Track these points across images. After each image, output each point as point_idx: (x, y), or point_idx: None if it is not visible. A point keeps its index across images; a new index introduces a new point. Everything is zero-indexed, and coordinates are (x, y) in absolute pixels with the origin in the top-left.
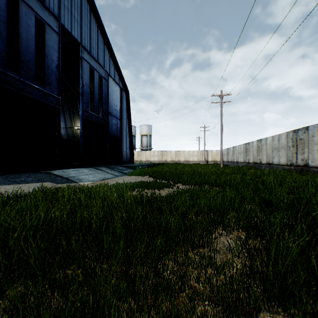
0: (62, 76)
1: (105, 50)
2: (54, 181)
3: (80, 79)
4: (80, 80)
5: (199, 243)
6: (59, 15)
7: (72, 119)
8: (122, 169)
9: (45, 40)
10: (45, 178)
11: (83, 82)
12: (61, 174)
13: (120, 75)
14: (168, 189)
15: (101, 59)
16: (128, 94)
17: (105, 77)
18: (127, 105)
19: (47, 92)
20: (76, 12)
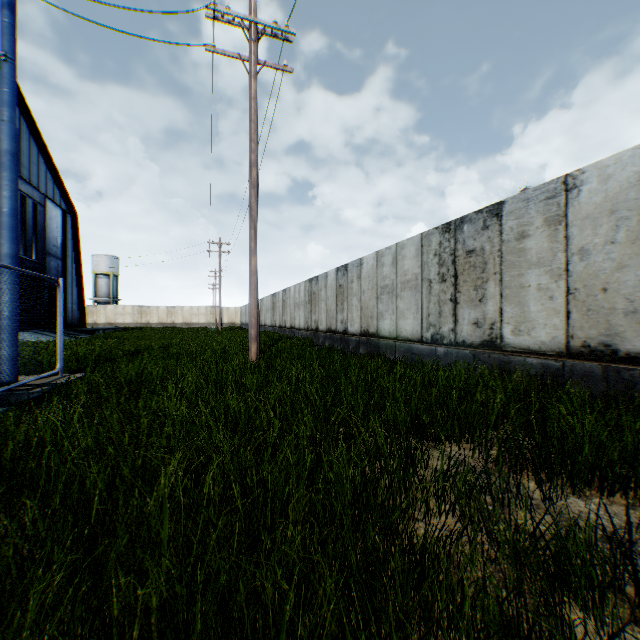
0: None
1: (41, 162)
2: None
3: None
4: None
5: None
6: None
7: None
8: (74, 334)
9: None
10: None
11: None
12: None
13: (65, 191)
14: None
15: (36, 177)
16: (77, 218)
17: (42, 202)
18: (76, 234)
19: None
20: None
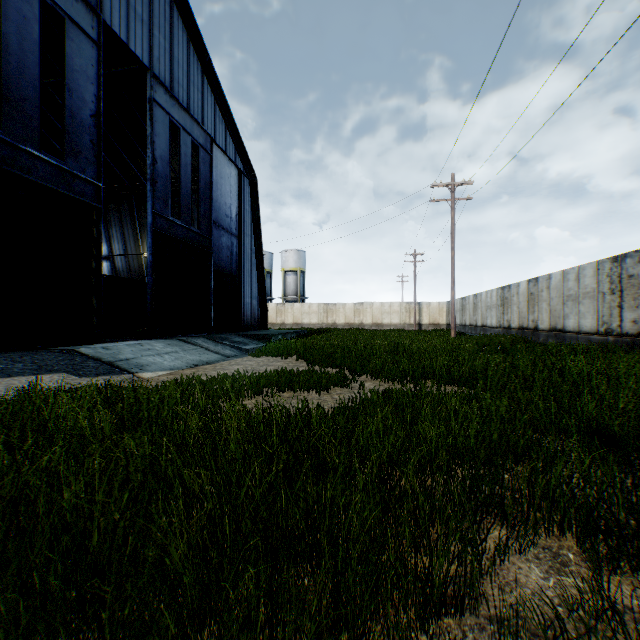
0: (117, 146)
1: (205, 89)
2: (79, 371)
3: (148, 147)
4: (149, 149)
5: (446, 595)
6: (99, 2)
7: (139, 237)
8: (241, 341)
9: (66, 56)
10: (59, 364)
11: (154, 153)
12: (100, 353)
13: (239, 143)
14: (340, 390)
15: (196, 107)
16: (255, 184)
17: (205, 146)
18: (254, 206)
19: (71, 170)
20: (139, 1)
